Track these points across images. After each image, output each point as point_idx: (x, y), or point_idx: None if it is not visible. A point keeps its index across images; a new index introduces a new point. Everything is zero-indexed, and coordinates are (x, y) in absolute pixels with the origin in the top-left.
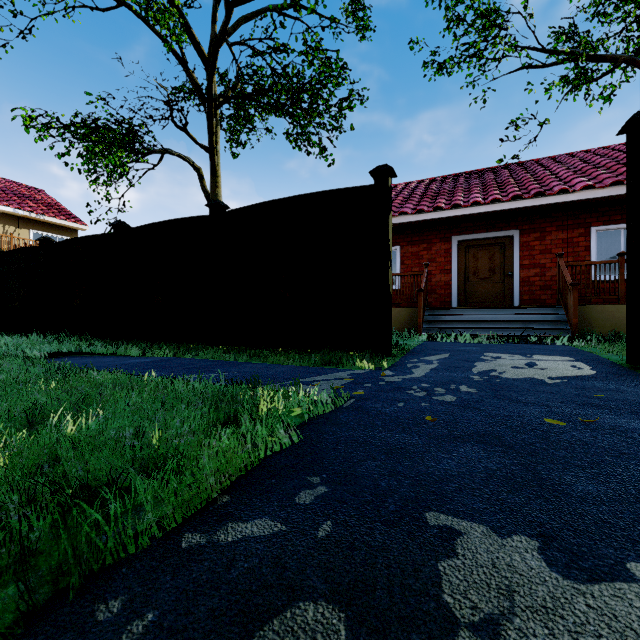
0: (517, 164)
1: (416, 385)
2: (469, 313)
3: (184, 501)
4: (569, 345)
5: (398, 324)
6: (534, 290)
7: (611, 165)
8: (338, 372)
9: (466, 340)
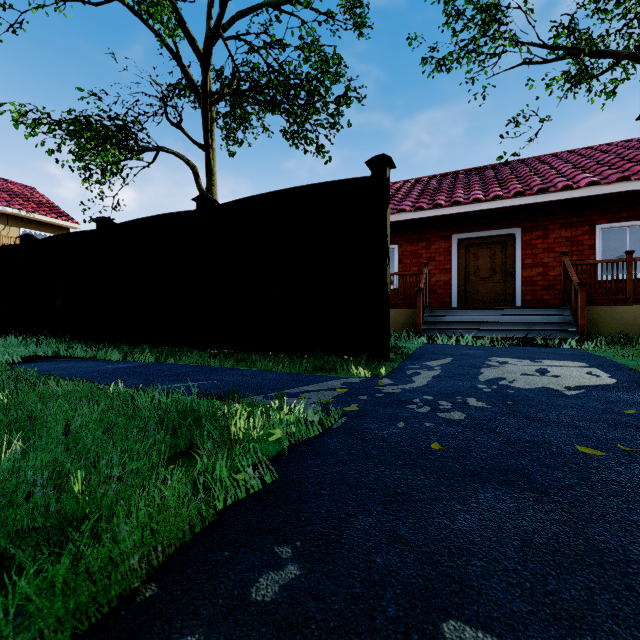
0: (518, 161)
1: (418, 397)
2: (470, 314)
3: (81, 603)
4: (578, 348)
5: (396, 325)
6: (537, 290)
7: (616, 161)
8: (331, 380)
9: (468, 342)
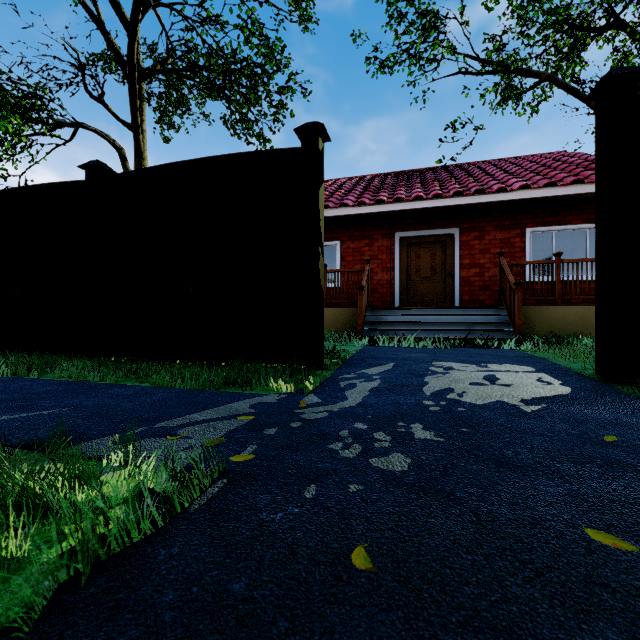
0: (455, 165)
1: (347, 427)
2: (412, 314)
3: None
4: (517, 349)
5: (338, 325)
6: (474, 290)
7: (542, 169)
8: (239, 401)
9: (410, 344)
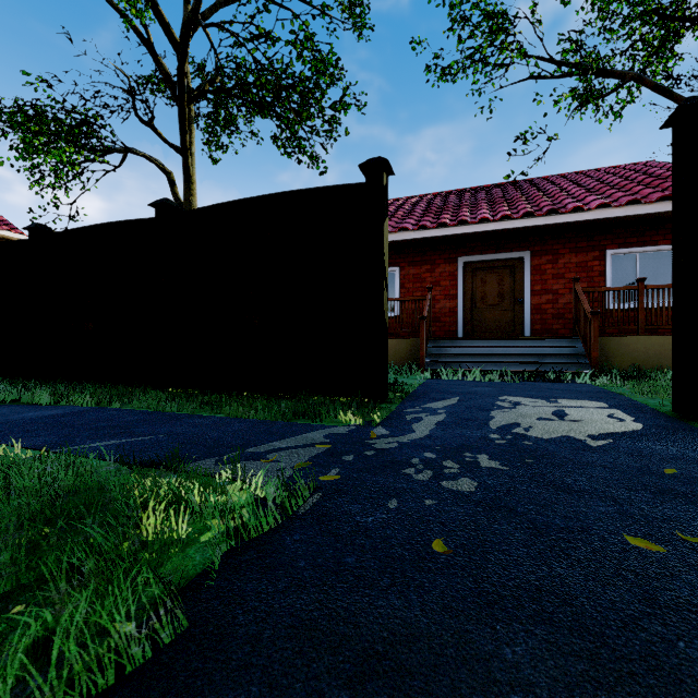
0: (526, 181)
1: (417, 456)
2: (477, 345)
3: None
4: (592, 384)
5: (397, 357)
6: (546, 319)
7: (625, 184)
8: (312, 431)
9: (475, 377)
